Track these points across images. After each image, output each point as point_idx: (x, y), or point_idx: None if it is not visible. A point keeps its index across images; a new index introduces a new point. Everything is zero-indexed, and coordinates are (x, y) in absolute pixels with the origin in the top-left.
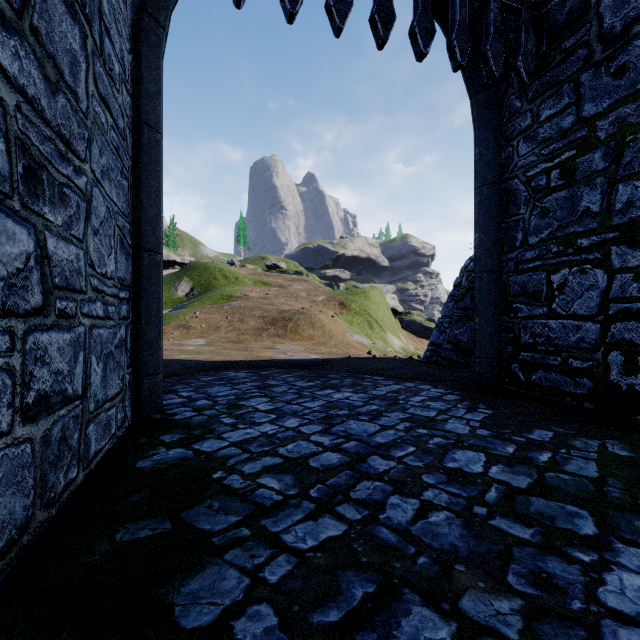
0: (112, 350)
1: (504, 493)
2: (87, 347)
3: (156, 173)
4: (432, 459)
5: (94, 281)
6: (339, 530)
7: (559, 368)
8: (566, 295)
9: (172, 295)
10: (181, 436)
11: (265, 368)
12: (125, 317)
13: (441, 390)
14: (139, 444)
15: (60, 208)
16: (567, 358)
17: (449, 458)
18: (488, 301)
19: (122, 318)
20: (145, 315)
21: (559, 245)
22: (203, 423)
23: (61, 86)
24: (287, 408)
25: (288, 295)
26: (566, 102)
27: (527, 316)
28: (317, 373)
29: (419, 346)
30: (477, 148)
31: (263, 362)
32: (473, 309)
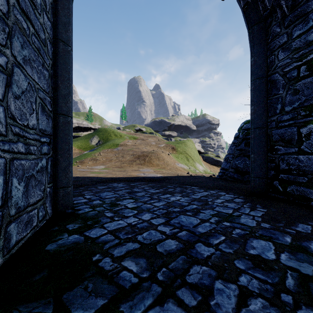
0: (34, 173)
1: (299, 280)
2: (8, 172)
3: (67, 69)
4: (238, 246)
5: (15, 129)
6: None
7: (306, 184)
8: (311, 140)
9: (89, 144)
10: (79, 225)
11: (133, 181)
12: (46, 153)
13: (231, 195)
14: (53, 231)
15: None
16: (311, 178)
17: (249, 246)
18: (259, 145)
19: (43, 154)
20: (60, 152)
21: (306, 110)
22: (94, 216)
23: None
24: (144, 206)
25: (146, 144)
26: (311, 24)
27: (284, 153)
28: (161, 184)
29: (212, 169)
30: (252, 57)
31: (132, 178)
32: (246, 150)
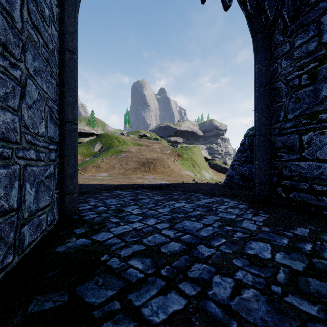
0: (43, 179)
1: (289, 274)
2: (22, 178)
3: (73, 78)
4: (237, 248)
5: (28, 137)
6: (181, 304)
7: (307, 190)
8: (311, 147)
9: (91, 150)
10: (86, 230)
11: (138, 189)
12: (53, 160)
13: (236, 202)
14: (60, 235)
15: None
16: (312, 184)
17: (248, 247)
18: (263, 152)
19: (51, 160)
20: (67, 159)
21: (307, 118)
22: (100, 221)
23: None
24: (149, 212)
25: (151, 150)
26: (311, 35)
27: (287, 160)
28: (166, 192)
29: (219, 177)
30: (256, 65)
31: (137, 185)
32: (251, 157)
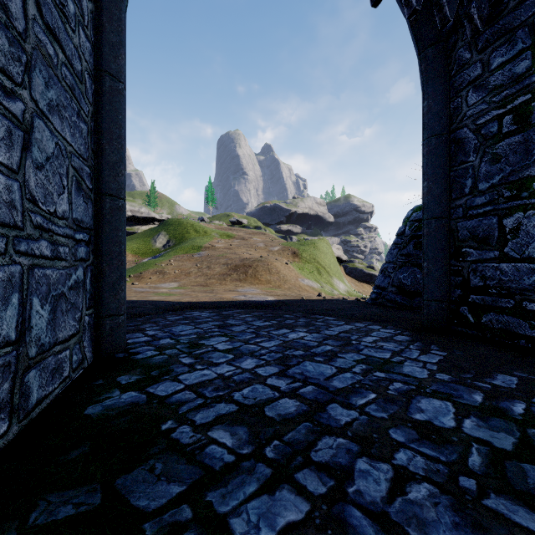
0: (64, 291)
1: (489, 457)
2: (25, 288)
3: (118, 121)
4: (396, 409)
5: (37, 218)
6: (300, 511)
7: (512, 311)
8: (520, 238)
9: (152, 246)
10: (138, 377)
11: (227, 308)
12: (83, 259)
13: (391, 330)
14: (95, 386)
15: None
16: (521, 301)
17: (414, 408)
18: (436, 246)
19: (79, 260)
20: (106, 258)
21: (512, 189)
22: (162, 363)
23: None
24: (244, 348)
25: (248, 246)
26: (520, 47)
27: (477, 260)
28: (273, 313)
29: (360, 289)
30: (425, 101)
31: (225, 303)
32: (416, 255)
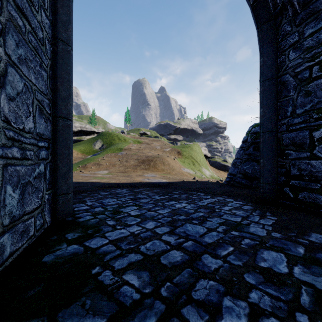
0: (30, 180)
1: (314, 297)
2: (1, 179)
3: (67, 70)
4: (247, 258)
5: (9, 133)
6: None
7: (318, 191)
8: None
9: (92, 148)
10: (79, 234)
11: (137, 187)
12: (44, 158)
13: (240, 202)
14: (51, 240)
15: None
16: None
17: (259, 258)
18: (269, 149)
19: (41, 159)
20: (60, 157)
21: (318, 113)
22: (95, 224)
23: None
24: (148, 214)
25: (151, 148)
26: None
27: (295, 158)
28: (166, 190)
29: (219, 174)
30: (261, 58)
31: (136, 184)
32: (254, 154)
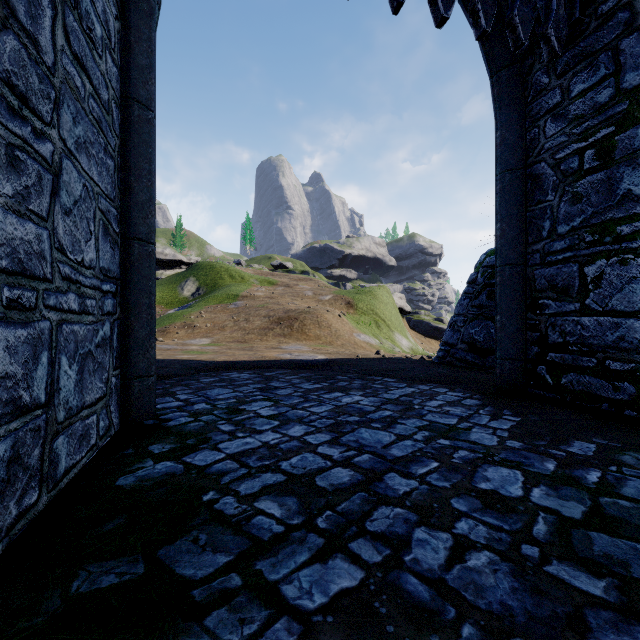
0: (92, 349)
1: (555, 526)
2: (54, 346)
3: (147, 155)
4: (460, 478)
5: (65, 269)
6: (355, 579)
7: (594, 370)
8: (603, 289)
9: (178, 295)
10: (172, 446)
11: (269, 369)
12: (110, 313)
13: (459, 394)
14: (124, 456)
15: (10, 174)
16: (604, 359)
17: (480, 477)
18: (511, 297)
19: (106, 313)
20: (135, 311)
21: (594, 233)
22: (198, 430)
23: (12, 25)
24: (292, 413)
25: (294, 294)
26: (603, 73)
27: (556, 313)
28: (324, 374)
29: (427, 346)
30: (498, 131)
31: (268, 362)
32: (490, 307)
